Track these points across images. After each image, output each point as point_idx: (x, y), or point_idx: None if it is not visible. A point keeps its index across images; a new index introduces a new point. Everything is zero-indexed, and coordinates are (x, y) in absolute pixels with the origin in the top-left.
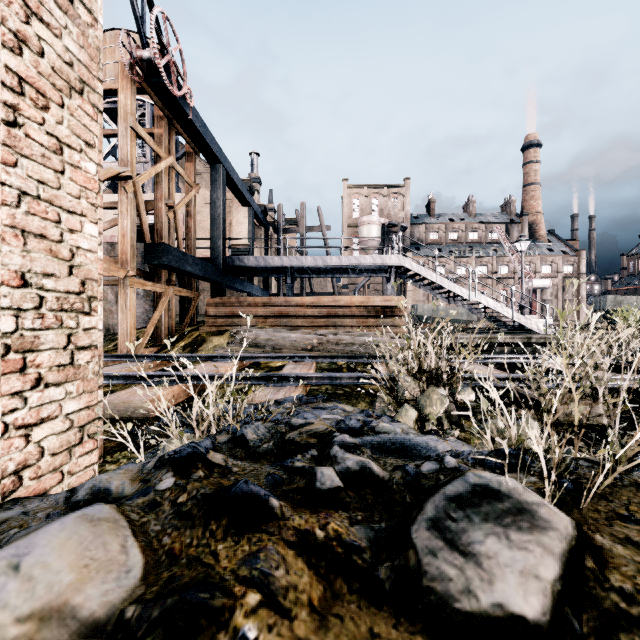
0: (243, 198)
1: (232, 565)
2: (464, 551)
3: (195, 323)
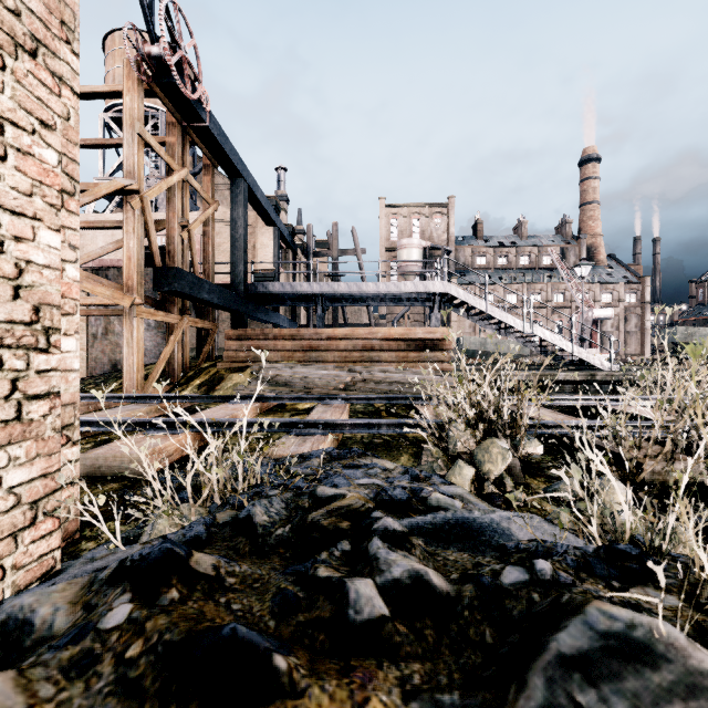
0: (268, 217)
1: None
2: None
3: (213, 358)
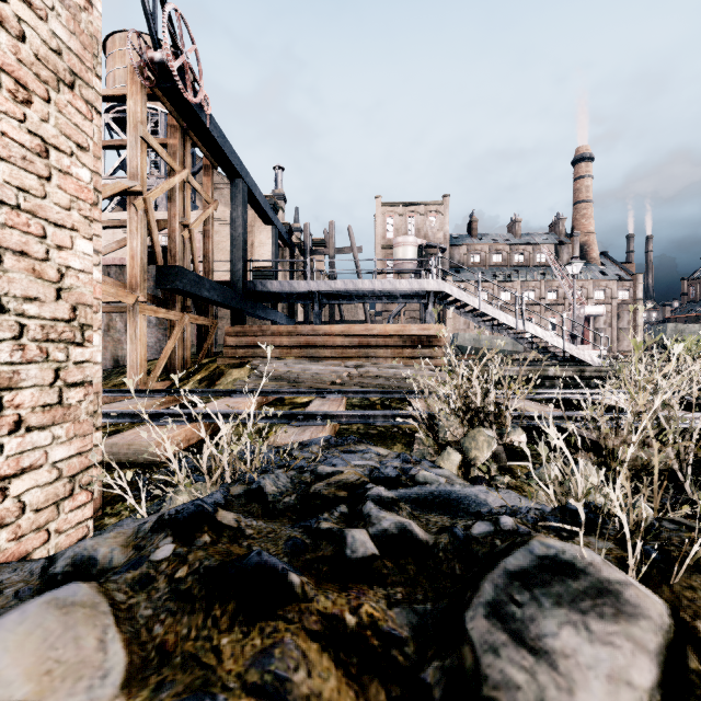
0: (266, 216)
1: (238, 667)
2: (534, 647)
3: (213, 354)
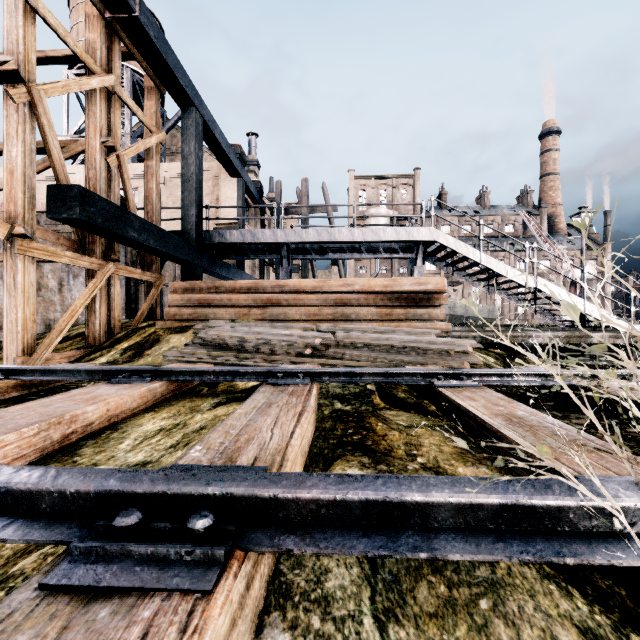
0: (230, 165)
1: None
2: None
3: (158, 317)
